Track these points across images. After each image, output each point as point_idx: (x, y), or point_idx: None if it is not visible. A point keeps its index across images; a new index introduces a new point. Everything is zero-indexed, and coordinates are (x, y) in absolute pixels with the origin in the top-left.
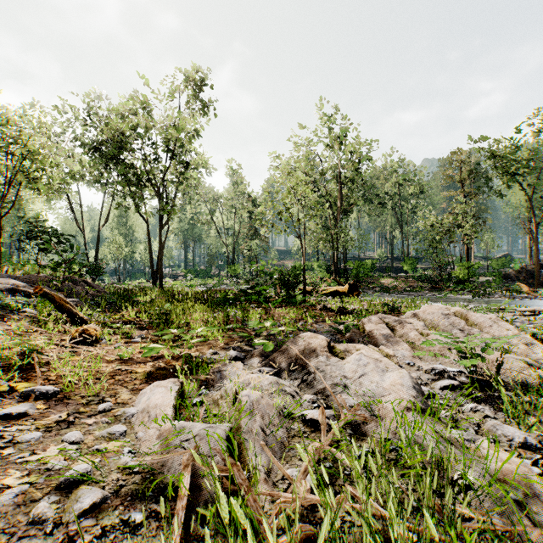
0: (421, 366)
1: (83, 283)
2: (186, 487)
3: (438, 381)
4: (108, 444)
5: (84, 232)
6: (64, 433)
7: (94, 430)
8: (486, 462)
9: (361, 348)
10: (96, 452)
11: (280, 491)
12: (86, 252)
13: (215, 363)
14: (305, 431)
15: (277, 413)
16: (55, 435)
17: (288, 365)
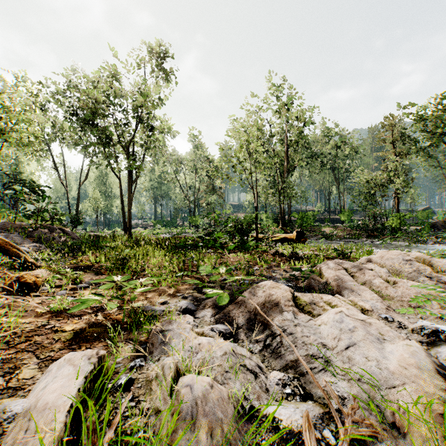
0: (401, 321)
1: (59, 231)
2: None
3: (438, 347)
4: None
5: (67, 188)
6: None
7: None
8: None
9: (329, 300)
10: None
11: None
12: (69, 205)
13: (163, 316)
14: None
15: (235, 413)
16: None
17: (246, 321)
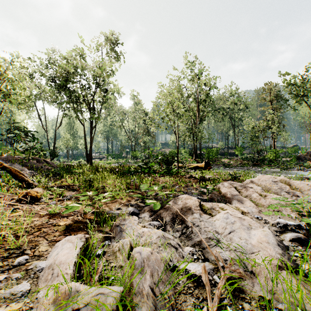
0: (266, 219)
1: (43, 161)
2: None
3: (286, 234)
4: (7, 307)
5: (47, 132)
6: None
7: (0, 289)
8: None
9: (222, 206)
10: None
11: None
12: (48, 143)
13: (118, 216)
14: (189, 286)
15: (164, 267)
16: None
17: (171, 219)
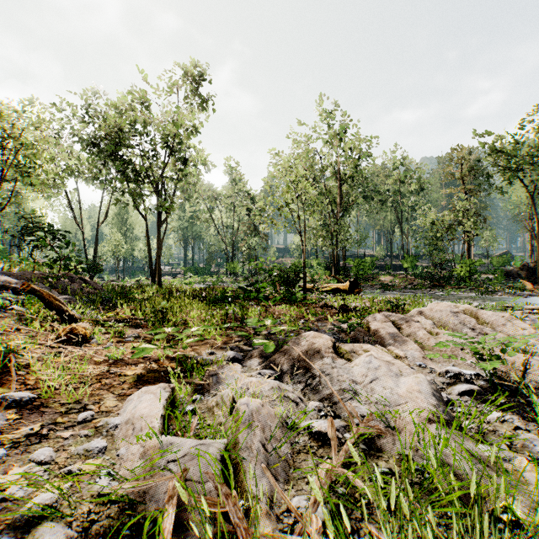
0: (433, 368)
1: (80, 281)
2: (169, 528)
3: (455, 385)
4: (83, 463)
5: (83, 230)
6: (34, 449)
7: (69, 446)
8: (536, 493)
9: (368, 348)
10: (67, 475)
11: (285, 527)
12: (85, 249)
13: (212, 364)
14: (312, 446)
15: (280, 424)
16: (23, 453)
17: (291, 367)
